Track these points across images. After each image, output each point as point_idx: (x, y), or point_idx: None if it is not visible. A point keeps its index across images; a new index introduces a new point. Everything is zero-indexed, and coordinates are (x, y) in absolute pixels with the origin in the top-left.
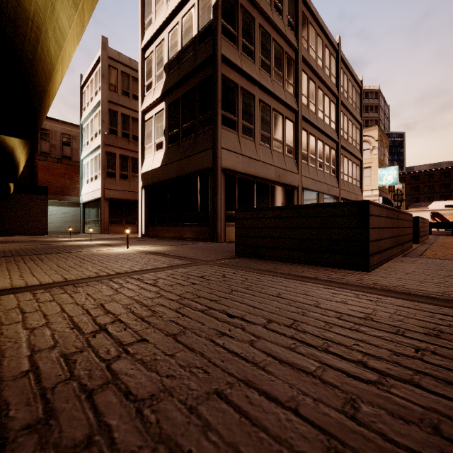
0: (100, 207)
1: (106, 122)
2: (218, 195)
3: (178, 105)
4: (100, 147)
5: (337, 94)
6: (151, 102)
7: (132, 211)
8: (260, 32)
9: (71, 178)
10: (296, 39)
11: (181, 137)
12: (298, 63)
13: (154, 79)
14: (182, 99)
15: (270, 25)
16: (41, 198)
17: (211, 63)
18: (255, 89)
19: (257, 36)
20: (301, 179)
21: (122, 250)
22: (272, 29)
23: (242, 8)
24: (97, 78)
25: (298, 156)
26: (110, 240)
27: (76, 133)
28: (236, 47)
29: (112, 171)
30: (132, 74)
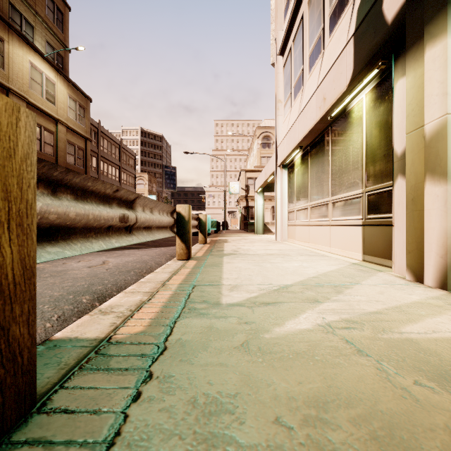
0: None
1: None
2: None
3: None
4: None
5: (119, 165)
6: None
7: None
8: None
9: None
10: (98, 149)
11: None
12: (98, 159)
13: None
14: None
15: None
16: None
17: None
18: None
19: None
20: None
21: None
22: None
23: None
24: None
25: None
26: None
27: None
28: None
29: None
30: None
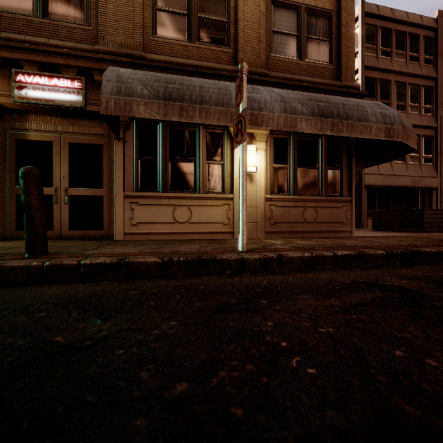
0: None
1: None
2: (362, 201)
3: None
4: None
5: None
6: None
7: None
8: (395, 86)
9: None
10: (435, 69)
11: None
12: (437, 88)
13: None
14: None
15: (406, 75)
16: None
17: None
18: None
19: (393, 91)
20: (442, 181)
21: None
22: (408, 77)
23: (380, 80)
24: None
25: (437, 162)
26: None
27: None
28: None
29: None
30: None
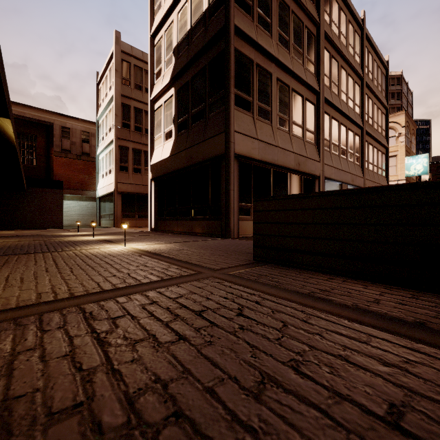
0: (113, 200)
1: (119, 116)
2: (230, 185)
3: (188, 89)
4: (113, 141)
5: (361, 75)
6: (160, 90)
7: (144, 204)
8: (277, 3)
9: (89, 173)
10: (318, 13)
11: (191, 123)
12: (319, 38)
13: (163, 65)
14: (192, 82)
15: None
16: (56, 192)
17: (223, 37)
18: (273, 66)
19: (274, 7)
20: (323, 168)
21: (117, 248)
22: (291, 0)
23: None
24: (111, 74)
25: (319, 142)
26: (116, 235)
27: (94, 130)
28: (251, 19)
29: (125, 165)
30: (144, 68)
